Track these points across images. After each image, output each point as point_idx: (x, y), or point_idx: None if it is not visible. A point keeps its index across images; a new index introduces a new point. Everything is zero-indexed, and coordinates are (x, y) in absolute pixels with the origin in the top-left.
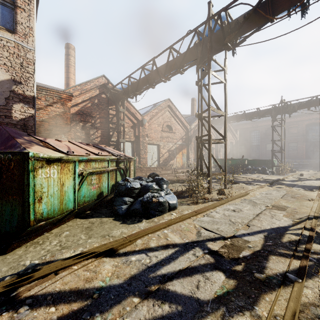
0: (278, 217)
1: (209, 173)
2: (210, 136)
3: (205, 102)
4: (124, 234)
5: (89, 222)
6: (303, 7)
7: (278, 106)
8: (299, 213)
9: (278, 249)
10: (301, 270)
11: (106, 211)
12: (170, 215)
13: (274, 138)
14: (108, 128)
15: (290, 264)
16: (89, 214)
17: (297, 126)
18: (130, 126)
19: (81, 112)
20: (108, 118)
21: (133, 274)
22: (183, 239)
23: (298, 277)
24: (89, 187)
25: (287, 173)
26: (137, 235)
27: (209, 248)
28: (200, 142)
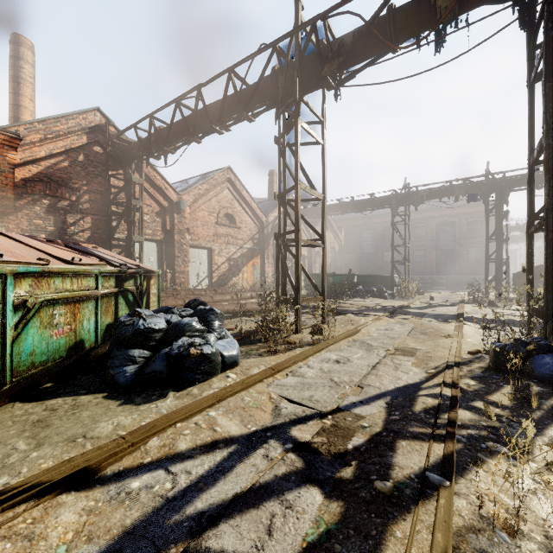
0: (405, 368)
1: (298, 297)
2: (299, 234)
3: (291, 174)
4: (121, 429)
5: (45, 408)
6: (438, 36)
7: (401, 192)
8: (435, 359)
9: (409, 427)
10: (447, 461)
11: (92, 380)
12: (224, 379)
13: (395, 242)
14: (107, 213)
15: (429, 453)
16: (50, 390)
17: (425, 226)
18: (154, 211)
19: (46, 178)
20: (107, 194)
21: (130, 525)
22: (247, 426)
23: (444, 476)
24: (45, 333)
25: (413, 296)
26: (151, 428)
27: (294, 438)
28: (282, 243)
